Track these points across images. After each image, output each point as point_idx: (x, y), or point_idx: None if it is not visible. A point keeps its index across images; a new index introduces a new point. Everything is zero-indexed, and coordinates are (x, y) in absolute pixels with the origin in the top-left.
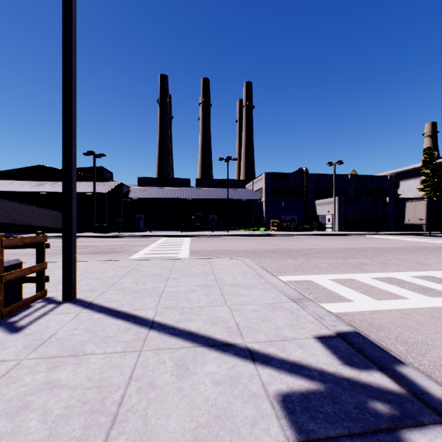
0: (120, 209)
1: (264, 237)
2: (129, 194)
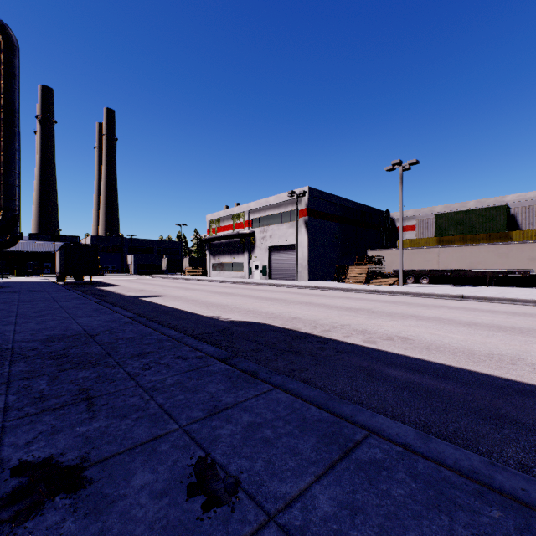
0: None
1: None
2: None
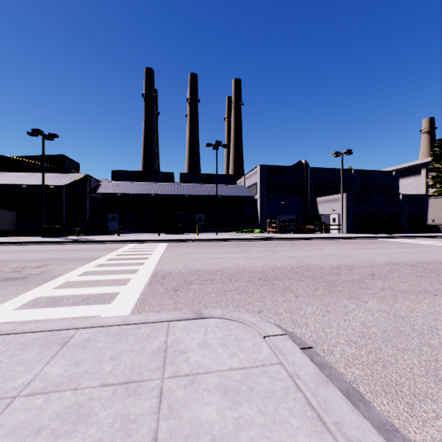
0: (86, 207)
1: (264, 241)
2: (98, 189)
